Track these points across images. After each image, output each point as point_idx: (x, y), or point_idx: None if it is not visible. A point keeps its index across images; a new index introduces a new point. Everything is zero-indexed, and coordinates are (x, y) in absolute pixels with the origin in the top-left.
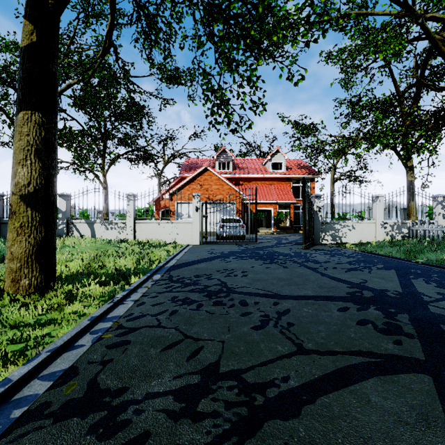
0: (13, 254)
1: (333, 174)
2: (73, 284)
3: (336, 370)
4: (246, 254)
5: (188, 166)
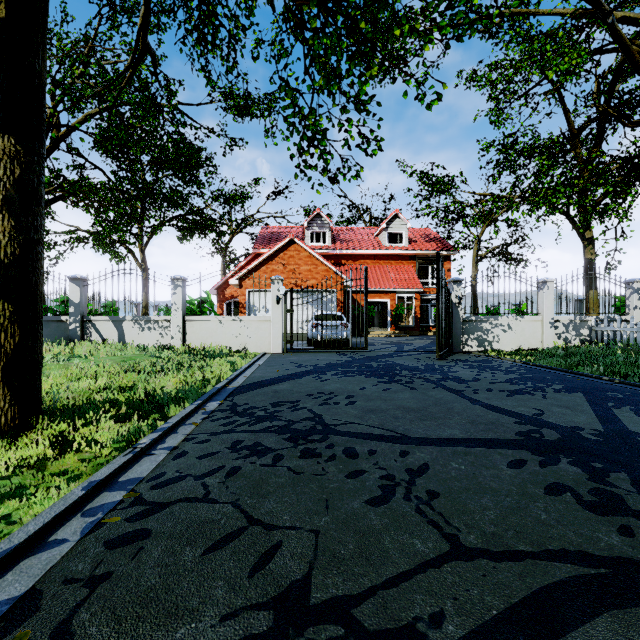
0: None
1: (476, 250)
2: (72, 419)
3: (530, 597)
4: (352, 368)
5: (265, 237)
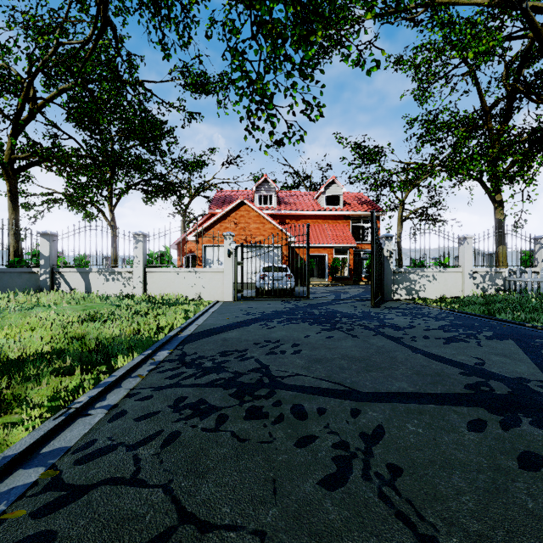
0: None
1: (401, 212)
2: (12, 374)
3: None
4: (296, 316)
5: (219, 200)
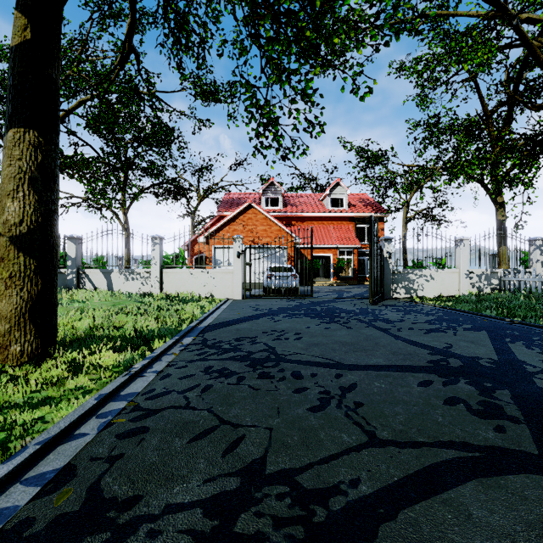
0: (0, 312)
1: (406, 213)
2: (79, 350)
3: (422, 470)
4: (300, 311)
5: (228, 202)
